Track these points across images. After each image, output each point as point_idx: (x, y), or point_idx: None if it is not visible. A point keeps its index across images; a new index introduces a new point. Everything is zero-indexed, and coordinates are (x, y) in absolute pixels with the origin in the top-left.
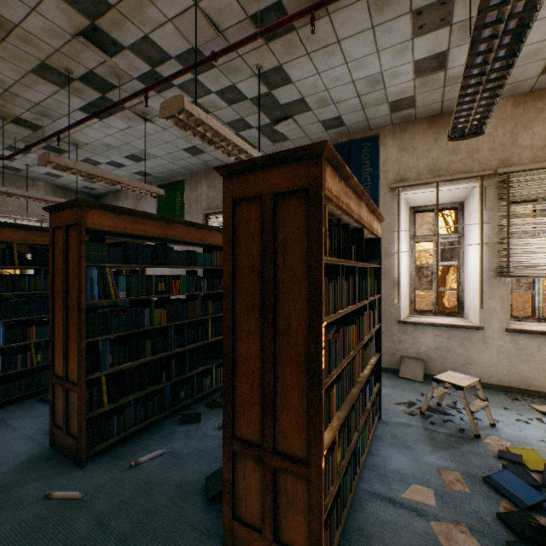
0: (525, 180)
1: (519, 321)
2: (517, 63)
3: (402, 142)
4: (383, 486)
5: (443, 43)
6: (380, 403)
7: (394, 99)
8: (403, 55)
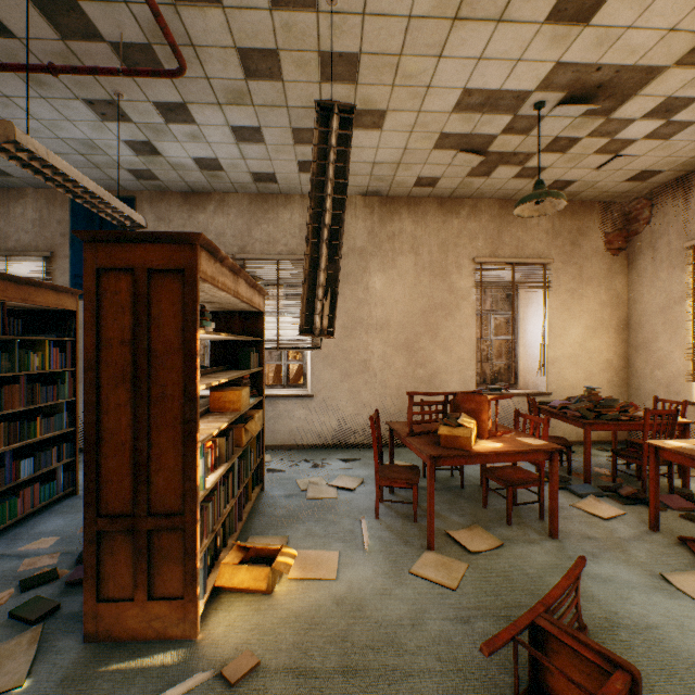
0: (257, 267)
1: (271, 388)
2: (227, 169)
3: (160, 212)
4: (5, 548)
5: (140, 134)
6: (77, 478)
7: (130, 167)
8: (105, 132)
